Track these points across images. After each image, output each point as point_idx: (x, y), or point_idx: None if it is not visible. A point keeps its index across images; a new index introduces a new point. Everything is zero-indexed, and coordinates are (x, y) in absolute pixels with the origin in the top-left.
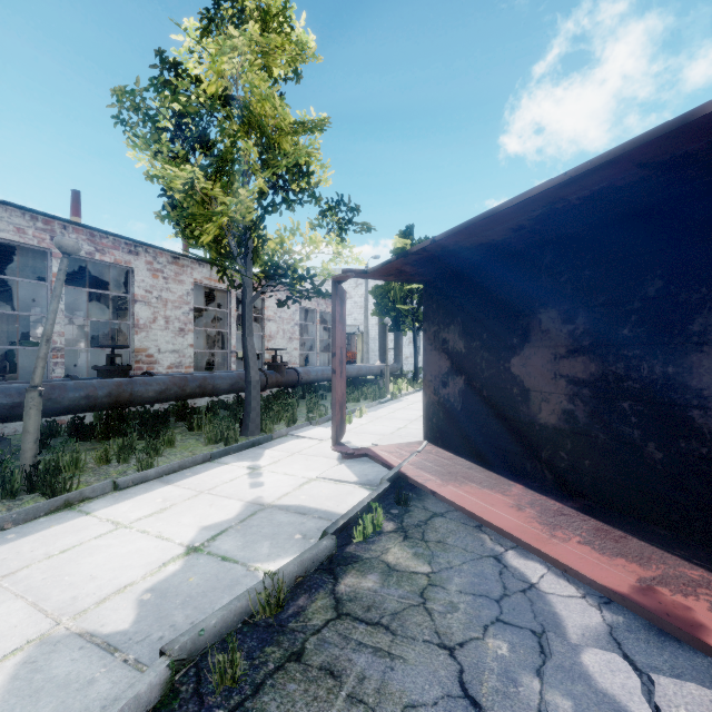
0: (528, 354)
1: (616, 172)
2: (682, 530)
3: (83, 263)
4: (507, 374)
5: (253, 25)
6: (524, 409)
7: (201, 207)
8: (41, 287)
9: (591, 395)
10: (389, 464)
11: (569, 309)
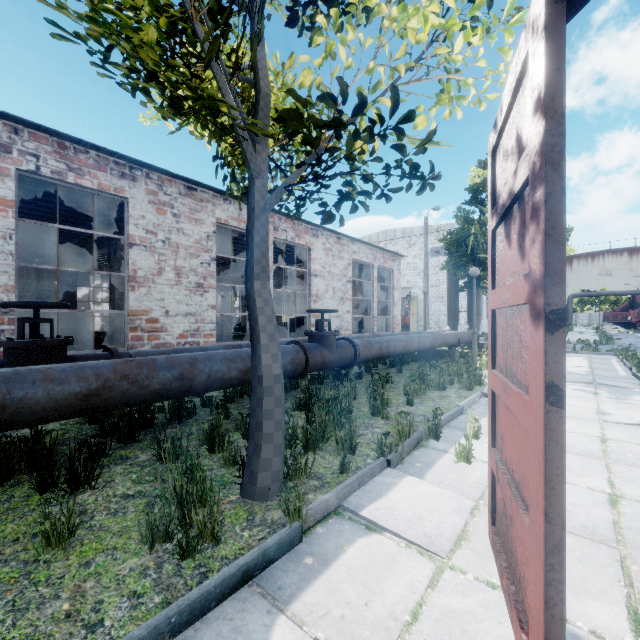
0: None
1: None
2: None
3: (88, 204)
4: None
5: None
6: None
7: None
8: (76, 246)
9: None
10: None
11: None
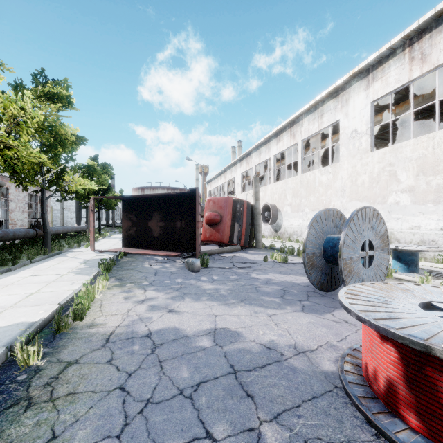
0: (152, 221)
1: (164, 195)
2: (175, 250)
3: None
4: (147, 226)
5: (60, 104)
6: (151, 234)
7: (39, 167)
8: None
9: (163, 229)
10: (117, 251)
11: (160, 212)
